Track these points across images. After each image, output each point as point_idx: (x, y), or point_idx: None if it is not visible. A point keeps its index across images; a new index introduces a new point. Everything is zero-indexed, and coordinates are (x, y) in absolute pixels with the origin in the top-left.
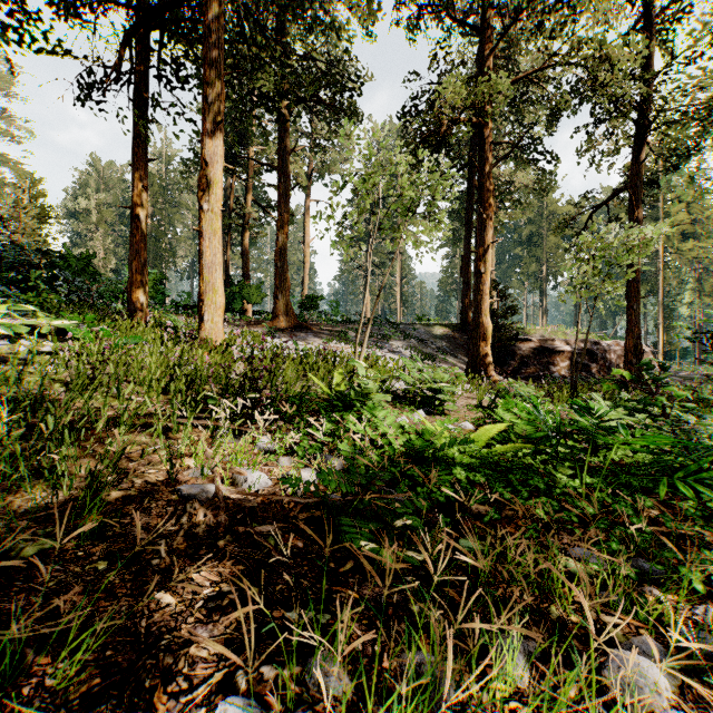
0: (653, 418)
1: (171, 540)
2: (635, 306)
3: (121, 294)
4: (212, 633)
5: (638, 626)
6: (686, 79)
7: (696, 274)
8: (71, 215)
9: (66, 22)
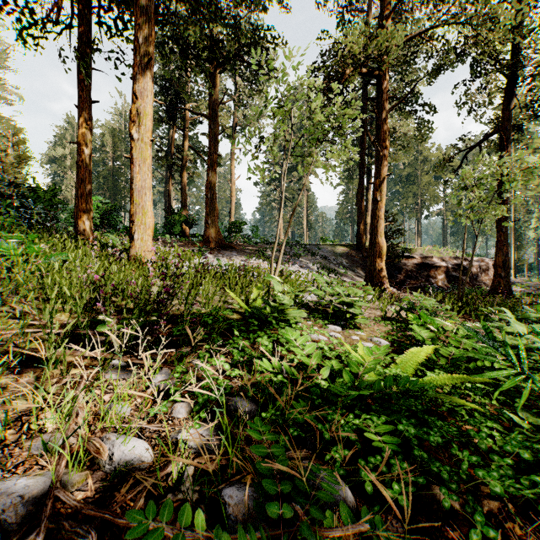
0: None
1: None
2: (503, 229)
3: None
4: None
5: None
6: None
7: (539, 205)
8: (52, 161)
9: None
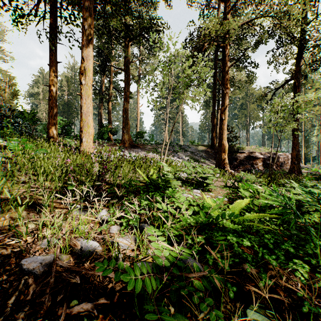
0: None
1: None
2: (296, 136)
3: None
4: None
5: None
6: None
7: (319, 122)
8: (31, 96)
9: None
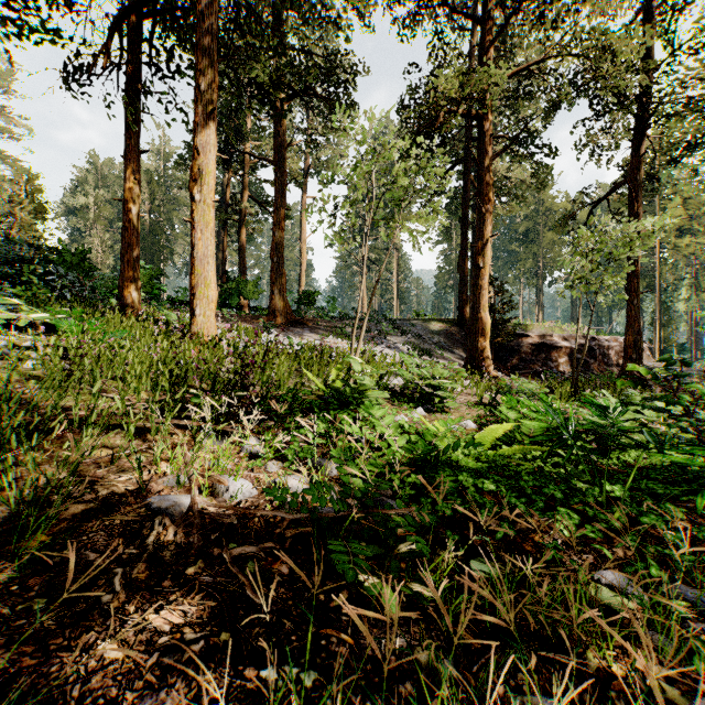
0: (674, 418)
1: (130, 568)
2: (635, 302)
3: (117, 289)
4: (163, 704)
5: (696, 680)
6: (689, 70)
7: (693, 270)
8: (70, 212)
9: (52, 6)
